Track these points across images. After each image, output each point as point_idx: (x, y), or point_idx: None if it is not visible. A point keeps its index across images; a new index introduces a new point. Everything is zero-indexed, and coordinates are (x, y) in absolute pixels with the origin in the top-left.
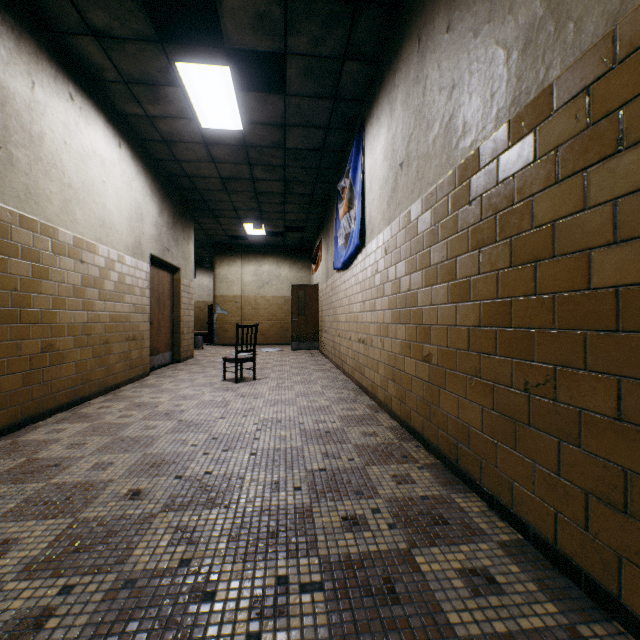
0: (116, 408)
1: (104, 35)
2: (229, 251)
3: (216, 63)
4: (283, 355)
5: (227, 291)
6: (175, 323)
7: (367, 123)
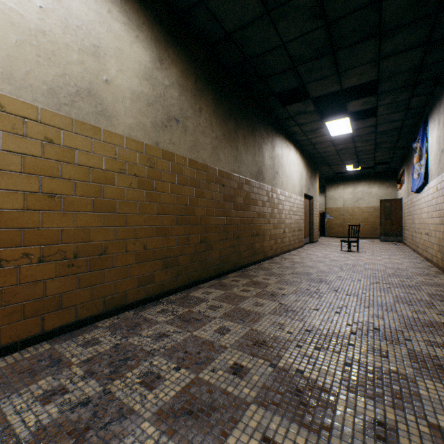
0: (302, 254)
1: (301, 124)
2: (334, 181)
3: (342, 118)
4: (373, 243)
5: (333, 205)
6: (310, 224)
7: (428, 118)
